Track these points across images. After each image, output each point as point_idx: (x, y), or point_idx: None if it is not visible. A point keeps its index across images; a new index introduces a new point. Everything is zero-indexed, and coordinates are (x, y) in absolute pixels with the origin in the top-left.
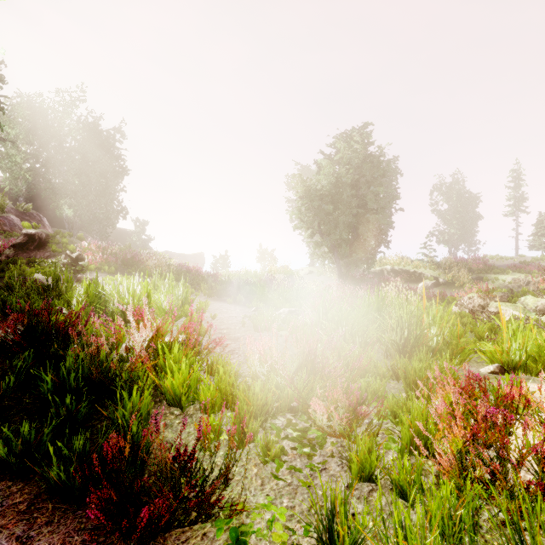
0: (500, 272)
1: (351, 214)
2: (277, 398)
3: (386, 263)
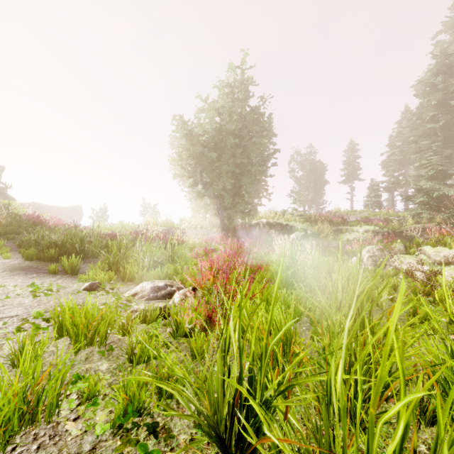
0: (354, 225)
1: (234, 163)
2: None
3: (261, 217)
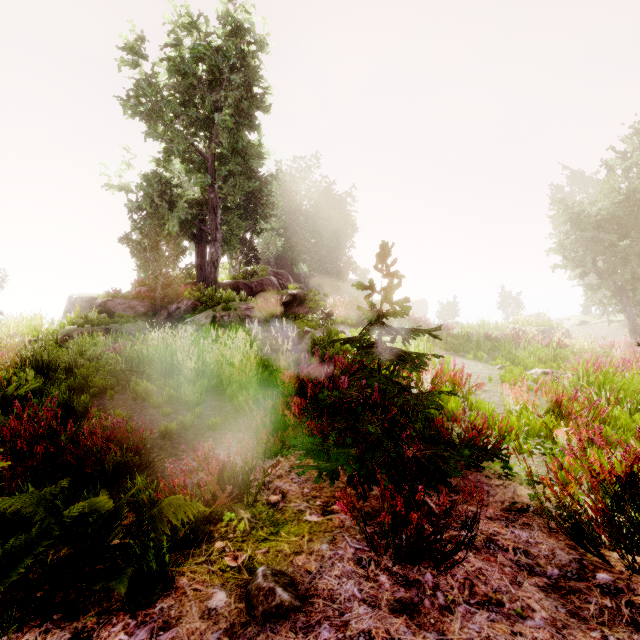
0: None
1: None
2: (527, 429)
3: None
